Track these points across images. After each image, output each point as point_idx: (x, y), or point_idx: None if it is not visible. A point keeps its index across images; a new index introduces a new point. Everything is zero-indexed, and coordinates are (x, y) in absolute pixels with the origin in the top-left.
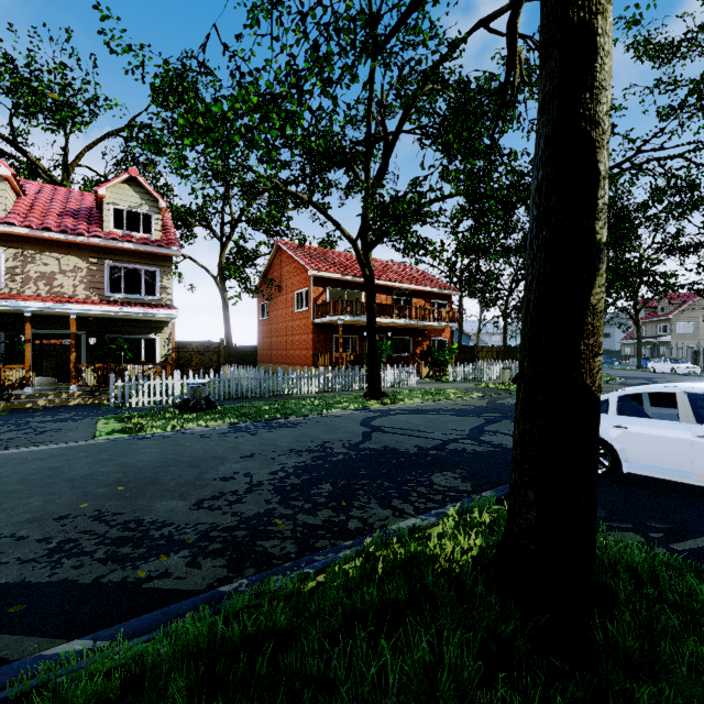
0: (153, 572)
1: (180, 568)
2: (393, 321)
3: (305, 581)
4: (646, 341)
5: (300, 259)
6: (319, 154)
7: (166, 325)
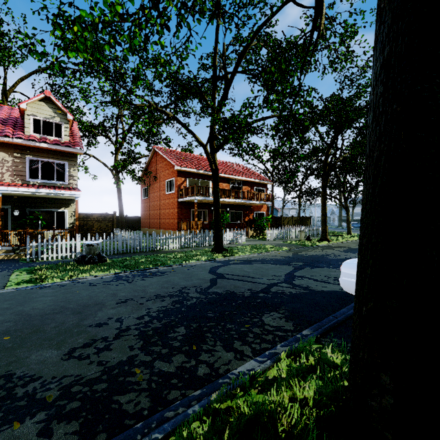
0: None
1: (30, 438)
2: (230, 200)
3: None
4: None
5: (169, 158)
6: (181, 86)
7: (73, 202)
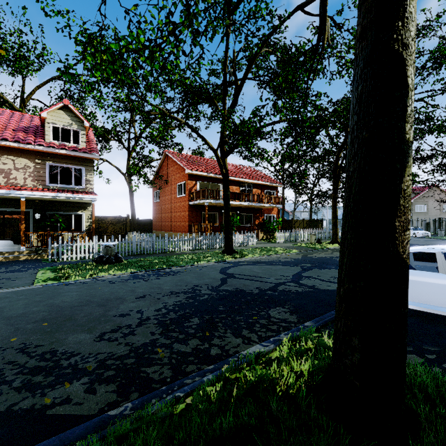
0: (57, 399)
1: (79, 394)
2: (240, 203)
3: (176, 406)
4: None
5: (180, 162)
6: (192, 92)
7: (89, 205)
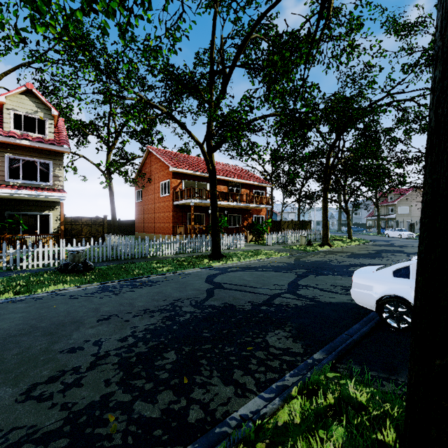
0: None
1: None
2: (228, 204)
3: None
4: (381, 217)
5: (164, 159)
6: (176, 80)
7: (58, 204)
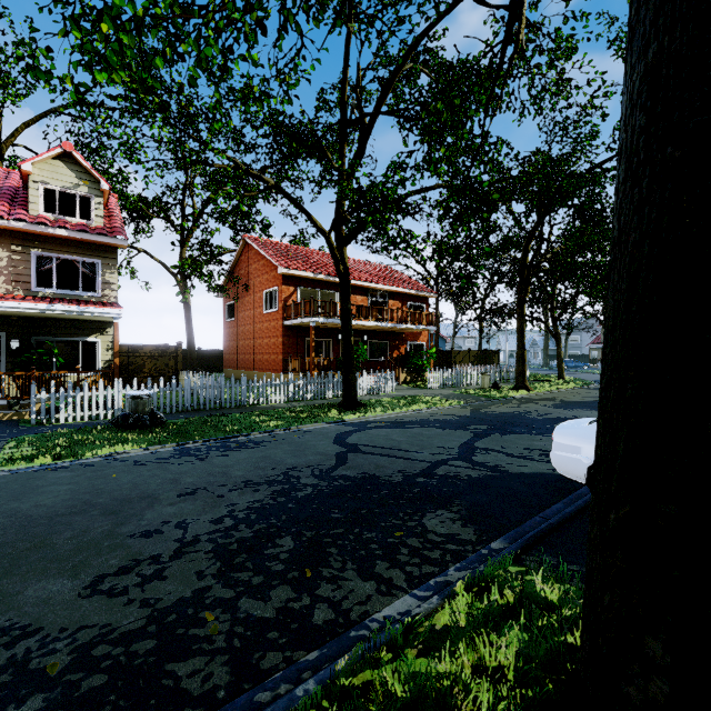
0: None
1: None
2: (369, 324)
3: None
4: None
5: (269, 255)
6: (288, 135)
7: (110, 325)
